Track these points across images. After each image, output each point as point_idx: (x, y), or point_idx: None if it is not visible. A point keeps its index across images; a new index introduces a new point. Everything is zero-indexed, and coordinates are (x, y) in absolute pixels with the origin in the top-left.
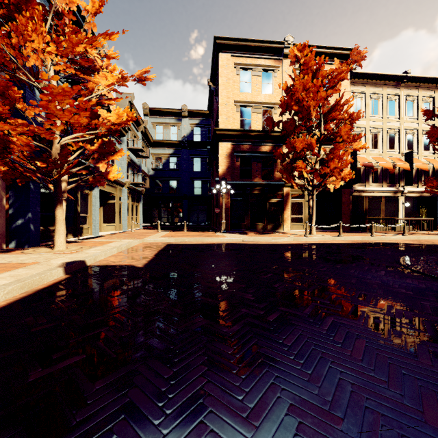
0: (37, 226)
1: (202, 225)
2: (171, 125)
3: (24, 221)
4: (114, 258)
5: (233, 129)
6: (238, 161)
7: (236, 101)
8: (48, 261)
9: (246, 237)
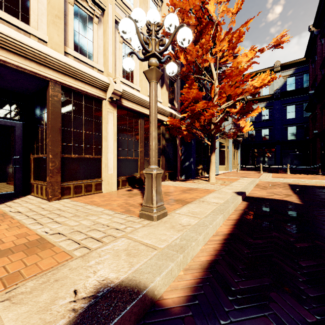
0: (194, 166)
1: (297, 168)
2: None
3: (189, 163)
4: (258, 192)
5: None
6: None
7: None
8: (221, 190)
9: None
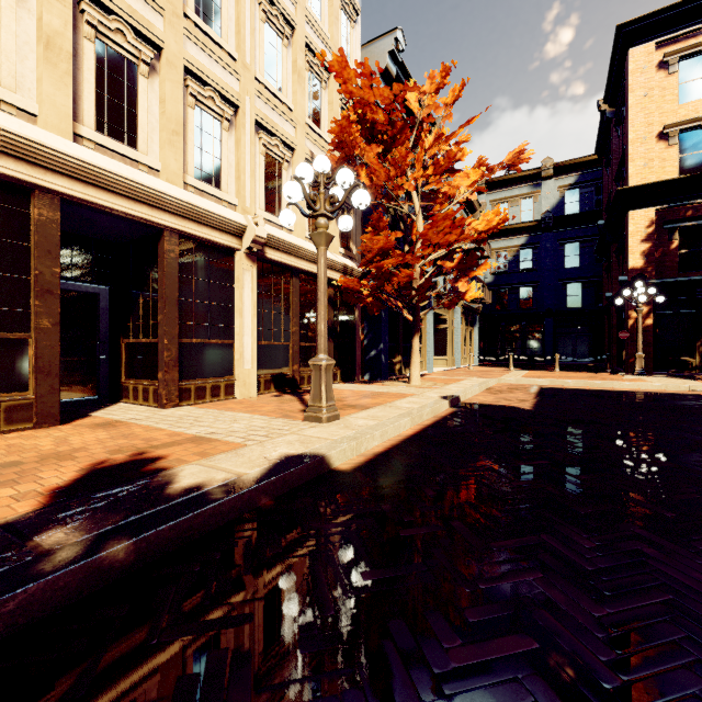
0: (386, 357)
1: (583, 362)
2: (522, 198)
3: (376, 352)
4: (483, 398)
5: (660, 181)
6: (674, 238)
7: (668, 125)
8: (424, 394)
9: (699, 385)
